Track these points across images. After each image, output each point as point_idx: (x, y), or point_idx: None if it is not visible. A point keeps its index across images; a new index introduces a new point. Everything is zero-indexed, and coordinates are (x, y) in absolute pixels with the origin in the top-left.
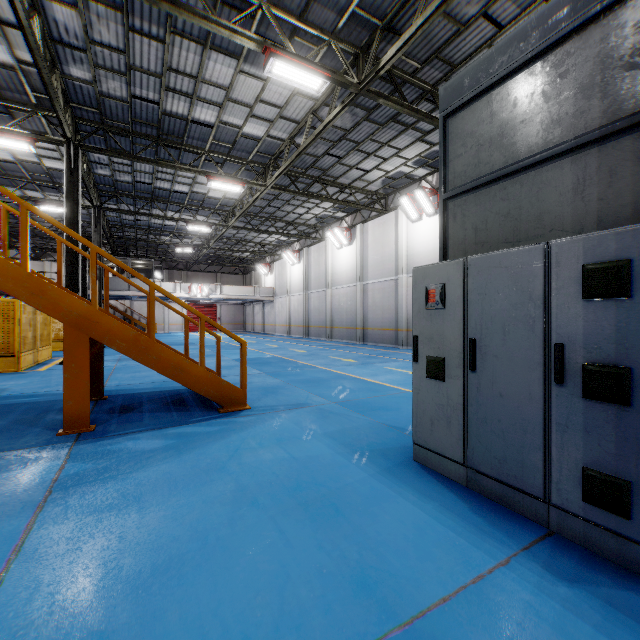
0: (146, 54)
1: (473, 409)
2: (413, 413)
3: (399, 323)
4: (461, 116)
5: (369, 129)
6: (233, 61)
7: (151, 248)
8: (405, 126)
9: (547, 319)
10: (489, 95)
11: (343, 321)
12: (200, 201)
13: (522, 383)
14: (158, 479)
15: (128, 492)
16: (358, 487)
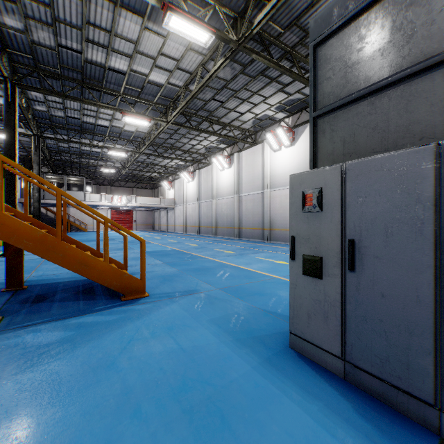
0: (68, 9)
1: (352, 307)
2: (290, 306)
3: (265, 224)
4: (330, 44)
5: (244, 81)
6: (139, 19)
7: (83, 169)
8: (270, 79)
9: (437, 221)
10: (357, 22)
11: (224, 223)
12: (118, 133)
13: (408, 285)
14: (42, 382)
15: (3, 402)
16: (242, 384)
